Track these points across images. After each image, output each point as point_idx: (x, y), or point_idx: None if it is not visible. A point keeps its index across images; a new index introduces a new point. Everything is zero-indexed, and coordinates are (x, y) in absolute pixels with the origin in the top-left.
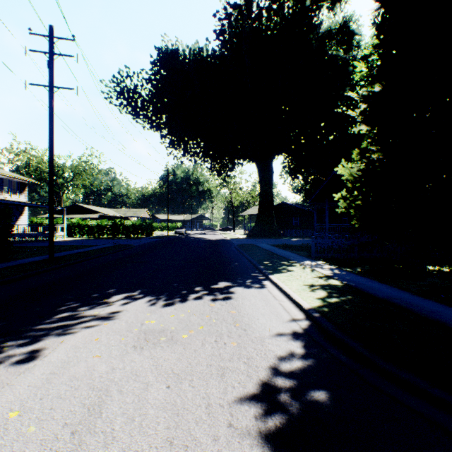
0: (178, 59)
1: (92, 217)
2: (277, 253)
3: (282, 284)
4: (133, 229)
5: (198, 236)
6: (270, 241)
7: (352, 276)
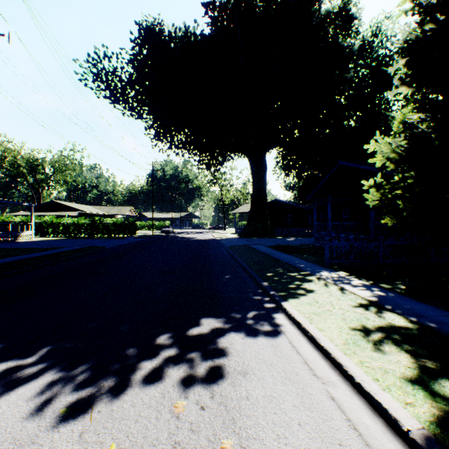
0: (161, 35)
1: (70, 214)
2: (280, 259)
3: (311, 327)
4: (113, 227)
5: (186, 235)
6: (264, 241)
7: (411, 303)
